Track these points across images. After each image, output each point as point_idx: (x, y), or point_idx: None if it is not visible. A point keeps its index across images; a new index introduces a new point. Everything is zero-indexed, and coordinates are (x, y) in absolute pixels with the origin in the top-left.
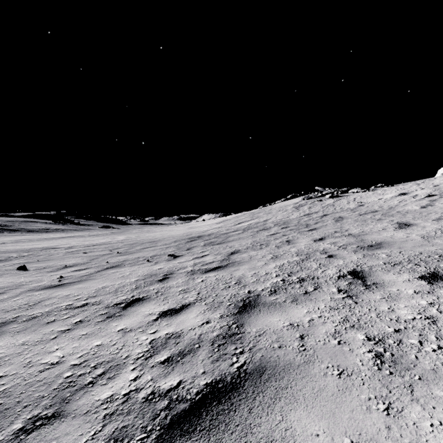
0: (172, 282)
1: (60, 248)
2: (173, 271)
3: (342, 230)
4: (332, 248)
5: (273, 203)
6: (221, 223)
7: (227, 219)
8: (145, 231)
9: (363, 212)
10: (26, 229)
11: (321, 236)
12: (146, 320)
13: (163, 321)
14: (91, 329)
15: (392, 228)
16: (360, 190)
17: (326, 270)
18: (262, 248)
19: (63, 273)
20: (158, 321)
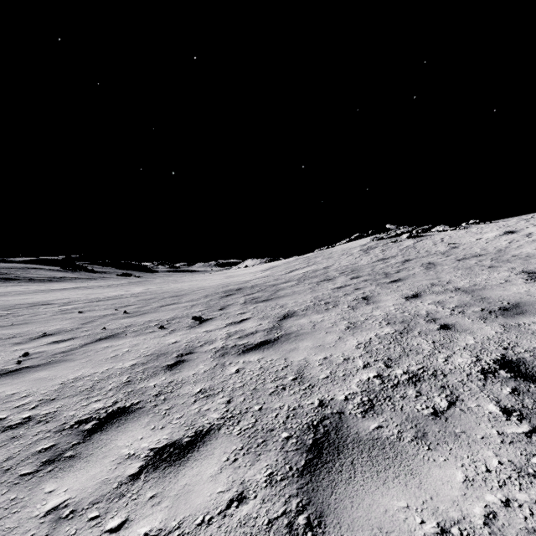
0: (187, 370)
1: (54, 305)
2: (194, 348)
3: (443, 282)
4: (441, 311)
5: (333, 246)
6: (267, 271)
7: (275, 265)
8: (170, 281)
9: (460, 256)
10: (26, 278)
11: (413, 291)
12: (116, 475)
13: (147, 483)
14: None
15: (519, 279)
16: (447, 228)
17: (451, 356)
18: (329, 310)
19: (33, 347)
20: (138, 482)
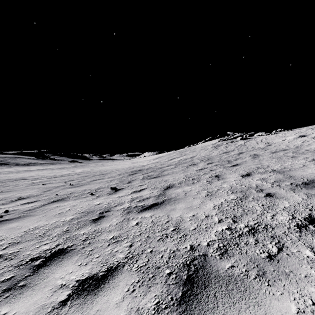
0: (105, 223)
1: (28, 179)
2: (110, 208)
3: (264, 166)
4: (265, 184)
5: (196, 144)
6: (157, 159)
7: (161, 155)
8: (99, 165)
9: (273, 150)
10: (14, 163)
11: (246, 171)
12: (51, 301)
13: (71, 309)
14: None
15: (312, 164)
16: (264, 134)
17: (275, 214)
18: (195, 183)
19: (11, 207)
20: (65, 308)
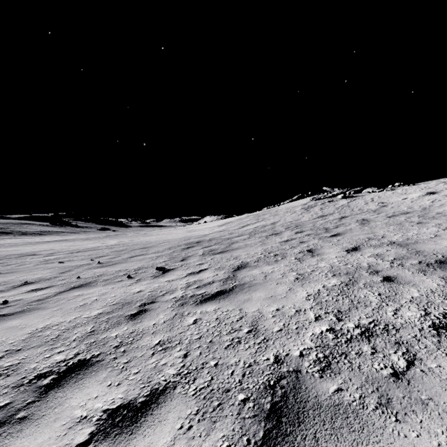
0: (148, 320)
1: (39, 255)
2: (156, 297)
3: (378, 237)
4: (381, 263)
5: (278, 205)
6: (223, 226)
7: (230, 221)
8: (141, 234)
9: (390, 213)
10: (20, 232)
11: (353, 244)
12: (64, 444)
13: None
14: None
15: None
16: (376, 190)
17: (399, 309)
18: (278, 261)
19: (13, 295)
20: None
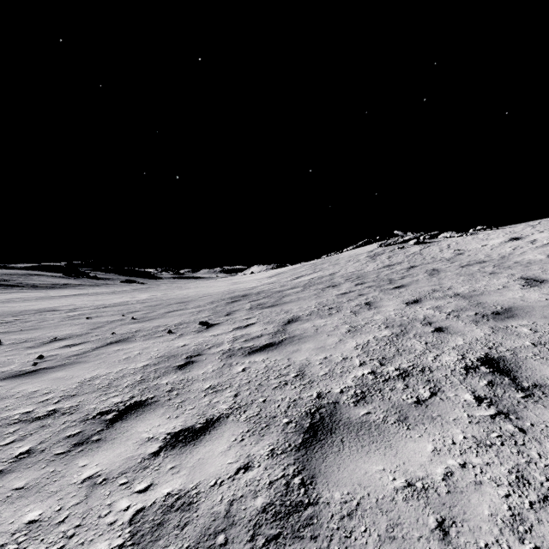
0: (197, 370)
1: (60, 311)
2: (202, 350)
3: (444, 288)
4: (437, 315)
5: (340, 252)
6: (273, 278)
7: (281, 271)
8: (175, 287)
9: (464, 262)
10: (28, 284)
11: (415, 296)
12: (139, 453)
13: (167, 458)
14: (37, 475)
15: (516, 285)
16: (454, 234)
17: (440, 355)
18: (332, 315)
19: (46, 351)
20: (158, 458)
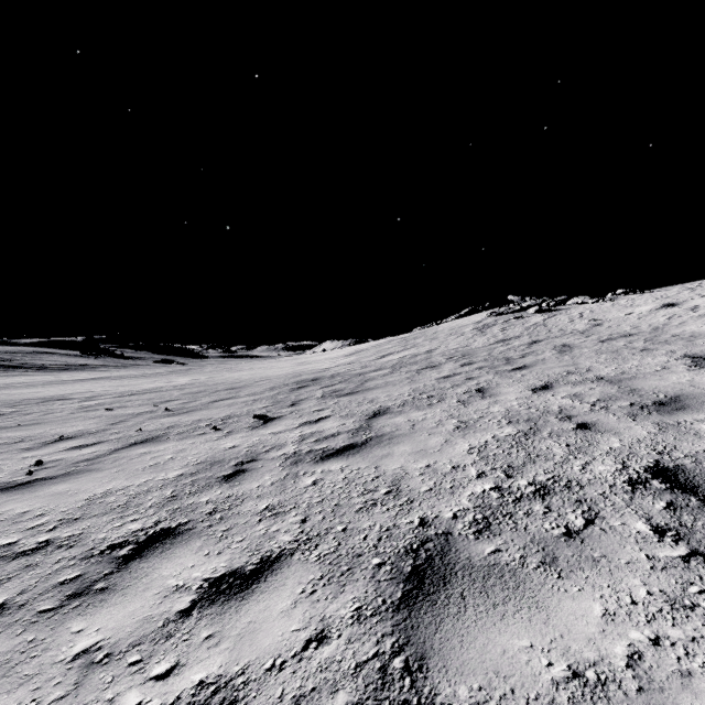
0: (250, 482)
1: (72, 400)
2: (257, 454)
3: (581, 370)
4: (578, 406)
5: (438, 323)
6: (352, 356)
7: (362, 348)
8: (225, 369)
9: (604, 336)
10: (34, 365)
11: (543, 381)
12: (162, 611)
13: (202, 621)
14: (8, 646)
15: (681, 365)
16: (588, 300)
17: (590, 462)
18: (433, 405)
19: (47, 454)
20: (189, 620)
